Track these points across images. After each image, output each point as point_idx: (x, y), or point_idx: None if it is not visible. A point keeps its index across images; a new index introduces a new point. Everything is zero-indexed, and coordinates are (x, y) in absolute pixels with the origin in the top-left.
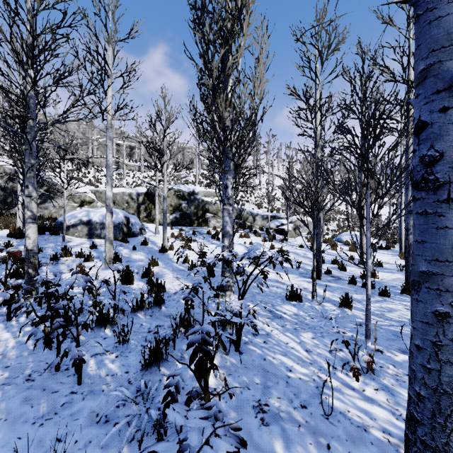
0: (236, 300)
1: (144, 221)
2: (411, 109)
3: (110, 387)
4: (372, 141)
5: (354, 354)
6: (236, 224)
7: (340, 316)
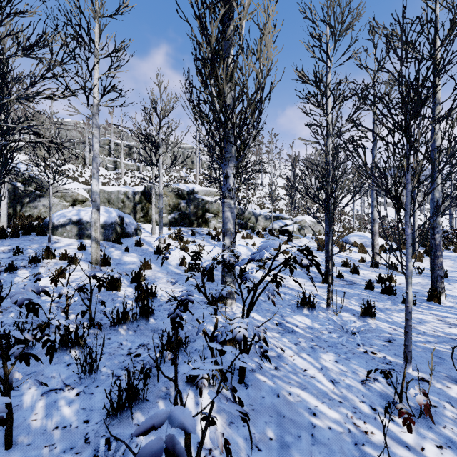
0: (238, 309)
1: (141, 221)
2: (439, 89)
3: (54, 451)
4: (416, 108)
5: (402, 391)
6: (238, 224)
7: (363, 329)
